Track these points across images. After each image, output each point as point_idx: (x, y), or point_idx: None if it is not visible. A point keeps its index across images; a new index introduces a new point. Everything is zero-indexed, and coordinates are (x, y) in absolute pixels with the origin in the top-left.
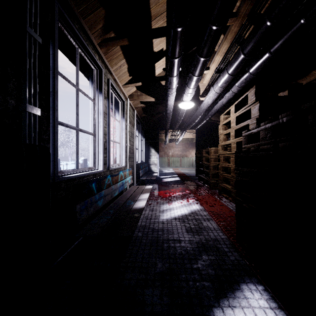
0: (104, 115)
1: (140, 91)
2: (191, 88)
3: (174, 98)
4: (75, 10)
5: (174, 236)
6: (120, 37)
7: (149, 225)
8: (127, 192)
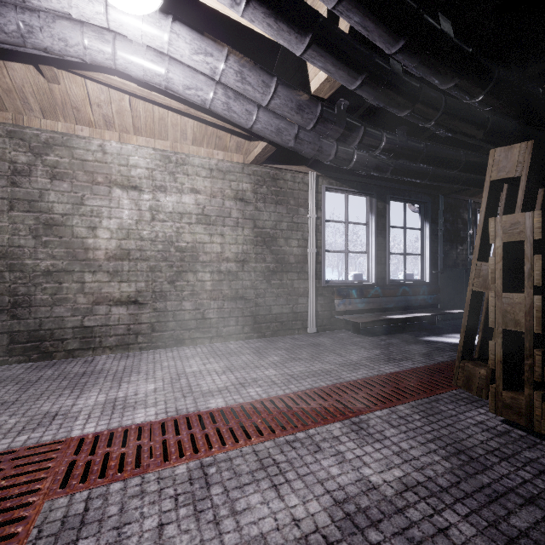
0: None
1: None
2: None
3: None
4: None
5: None
6: None
7: None
8: None
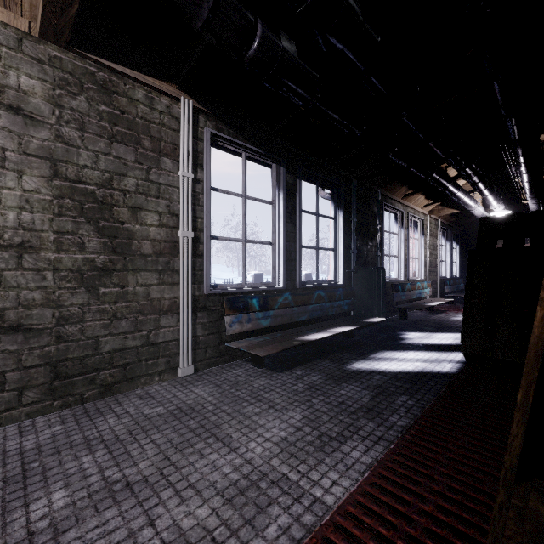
0: (404, 241)
1: (442, 205)
2: (492, 205)
3: (480, 209)
4: (390, 196)
5: (454, 323)
6: (416, 192)
7: (438, 319)
8: (424, 300)
